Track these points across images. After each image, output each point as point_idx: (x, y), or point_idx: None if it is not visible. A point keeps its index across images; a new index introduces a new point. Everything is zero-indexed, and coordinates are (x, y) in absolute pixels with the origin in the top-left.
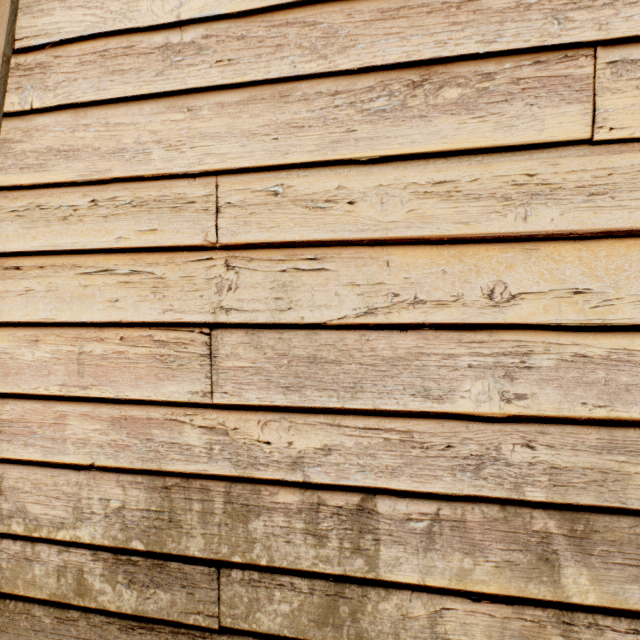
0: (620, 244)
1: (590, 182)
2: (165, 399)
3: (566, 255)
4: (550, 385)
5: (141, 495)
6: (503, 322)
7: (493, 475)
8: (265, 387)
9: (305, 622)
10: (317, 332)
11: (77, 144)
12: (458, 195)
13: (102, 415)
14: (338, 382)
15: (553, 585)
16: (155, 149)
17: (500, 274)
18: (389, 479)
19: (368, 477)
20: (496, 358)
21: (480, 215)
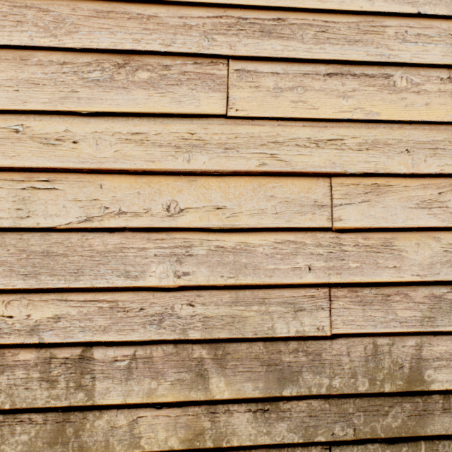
0: (242, 179)
1: (226, 141)
2: None
3: (212, 185)
4: (203, 266)
5: None
6: (176, 226)
7: (170, 325)
8: (8, 275)
9: (40, 445)
10: (50, 234)
11: None
12: (148, 143)
13: None
14: (65, 269)
15: (205, 390)
16: None
17: (174, 195)
18: (102, 335)
19: (87, 335)
20: (172, 250)
21: (162, 157)
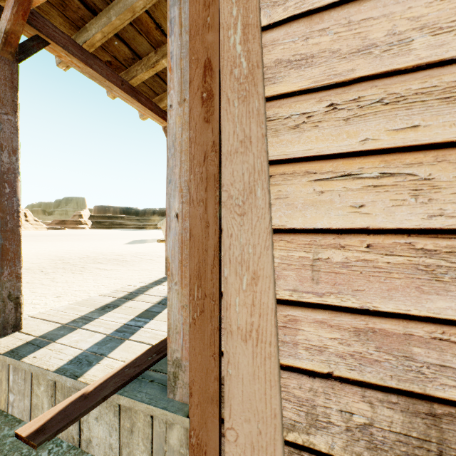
0: None
1: None
2: (431, 315)
3: None
4: None
5: (395, 416)
6: None
7: None
8: None
9: None
10: None
11: (310, 51)
12: None
13: (342, 324)
14: None
15: None
16: (416, 37)
17: None
18: None
19: None
20: None
21: None
